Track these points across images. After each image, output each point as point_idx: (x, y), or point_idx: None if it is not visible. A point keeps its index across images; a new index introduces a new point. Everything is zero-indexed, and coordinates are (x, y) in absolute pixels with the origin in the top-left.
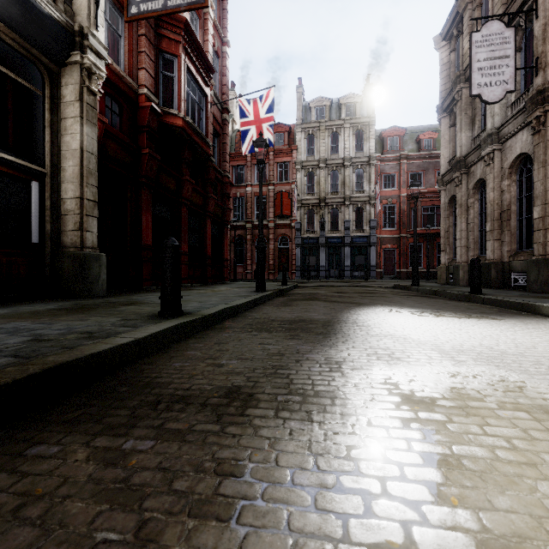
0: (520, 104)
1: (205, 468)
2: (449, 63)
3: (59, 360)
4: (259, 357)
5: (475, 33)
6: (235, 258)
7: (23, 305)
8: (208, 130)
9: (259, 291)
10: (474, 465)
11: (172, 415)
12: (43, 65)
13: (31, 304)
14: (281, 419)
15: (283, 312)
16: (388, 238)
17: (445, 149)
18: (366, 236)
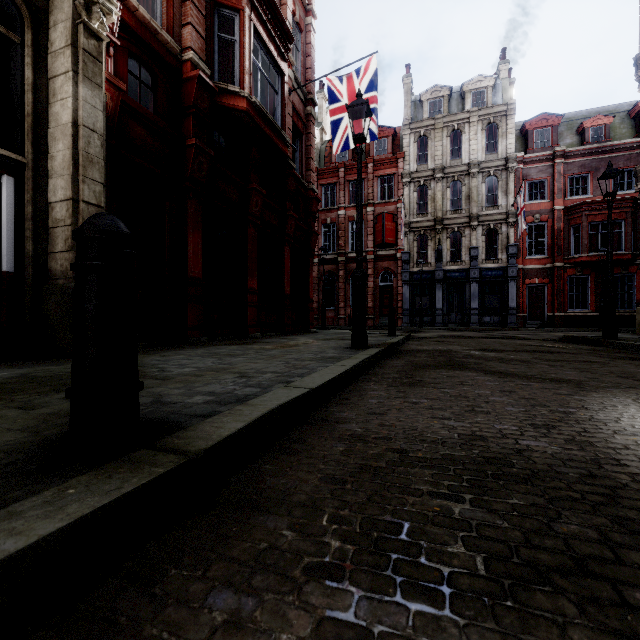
0: None
1: None
2: None
3: None
4: None
5: None
6: (323, 299)
7: None
8: (285, 122)
9: (356, 347)
10: None
11: None
12: None
13: None
14: None
15: (417, 411)
16: (534, 270)
17: None
18: (502, 267)
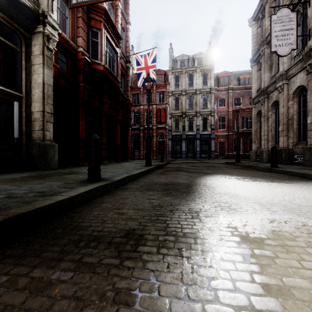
0: (299, 57)
1: (107, 297)
2: (257, 34)
3: (17, 212)
4: (147, 208)
5: (273, 15)
6: (134, 146)
7: (8, 174)
8: (118, 73)
9: (147, 165)
10: (302, 295)
11: (88, 251)
12: (21, 33)
13: (12, 174)
14: (161, 254)
15: (161, 178)
16: (221, 135)
17: (255, 84)
18: (209, 134)
